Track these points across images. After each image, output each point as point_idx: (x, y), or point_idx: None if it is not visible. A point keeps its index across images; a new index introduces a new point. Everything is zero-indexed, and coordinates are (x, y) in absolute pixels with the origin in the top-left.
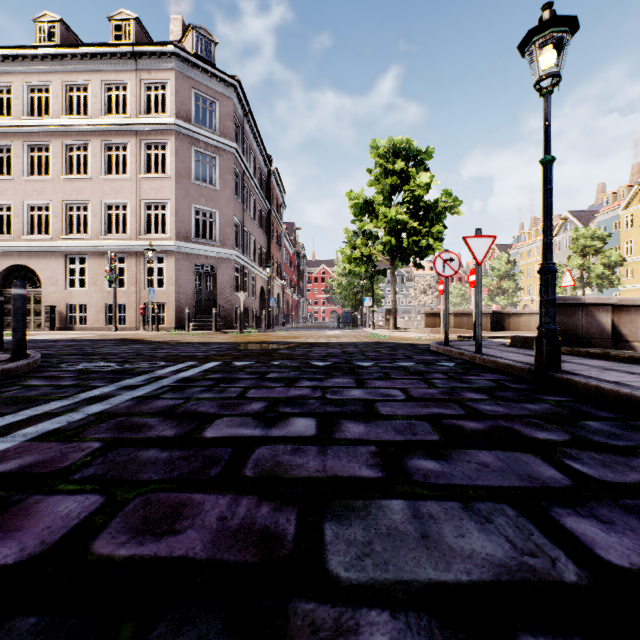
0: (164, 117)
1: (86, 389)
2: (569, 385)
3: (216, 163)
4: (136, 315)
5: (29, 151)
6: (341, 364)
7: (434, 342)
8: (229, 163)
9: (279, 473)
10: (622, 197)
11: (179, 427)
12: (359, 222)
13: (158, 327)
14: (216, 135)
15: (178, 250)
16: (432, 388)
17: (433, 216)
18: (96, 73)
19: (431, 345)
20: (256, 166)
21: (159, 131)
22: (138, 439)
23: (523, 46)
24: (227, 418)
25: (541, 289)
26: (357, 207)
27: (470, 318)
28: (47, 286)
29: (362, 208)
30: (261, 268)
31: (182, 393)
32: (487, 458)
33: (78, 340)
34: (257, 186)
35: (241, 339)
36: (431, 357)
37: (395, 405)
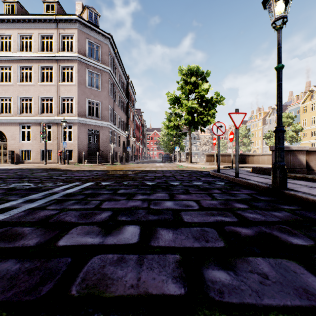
0: (72, 53)
1: (2, 202)
2: (294, 198)
3: (99, 77)
4: (57, 155)
5: (0, 69)
6: (161, 183)
7: (211, 170)
8: (106, 77)
9: (99, 290)
10: (301, 98)
11: (43, 236)
12: (173, 108)
13: (68, 162)
14: (99, 63)
15: (79, 122)
16: (214, 200)
17: (210, 105)
18: (36, 29)
19: (210, 172)
20: (120, 80)
21: (69, 60)
22: (6, 249)
23: (265, 1)
24: (80, 226)
25: (276, 141)
26: (171, 100)
27: (229, 157)
28: (10, 140)
29: (174, 101)
30: (123, 132)
31: (61, 205)
32: (264, 267)
33: (23, 169)
34: (121, 90)
35: (111, 168)
36: (211, 179)
37: (192, 214)
